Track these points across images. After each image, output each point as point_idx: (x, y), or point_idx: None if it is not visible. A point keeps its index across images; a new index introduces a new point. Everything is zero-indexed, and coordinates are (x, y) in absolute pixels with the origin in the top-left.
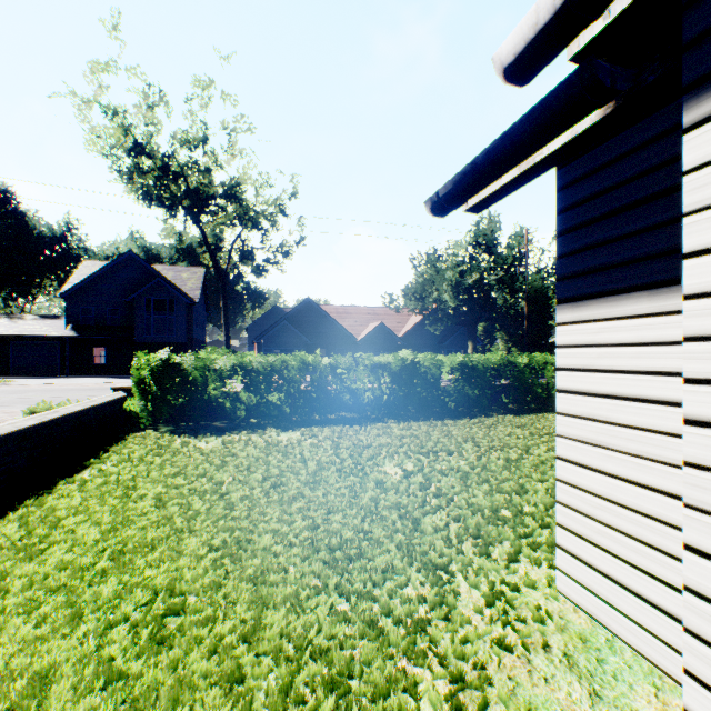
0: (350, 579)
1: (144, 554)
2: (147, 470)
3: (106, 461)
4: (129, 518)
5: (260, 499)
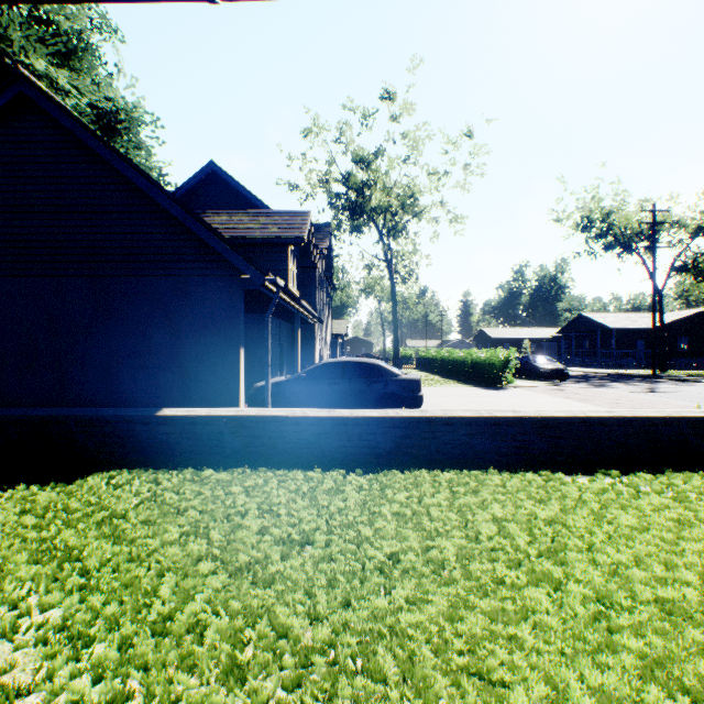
0: (281, 664)
1: (394, 523)
2: (604, 499)
3: (626, 479)
4: (460, 507)
5: (549, 594)
